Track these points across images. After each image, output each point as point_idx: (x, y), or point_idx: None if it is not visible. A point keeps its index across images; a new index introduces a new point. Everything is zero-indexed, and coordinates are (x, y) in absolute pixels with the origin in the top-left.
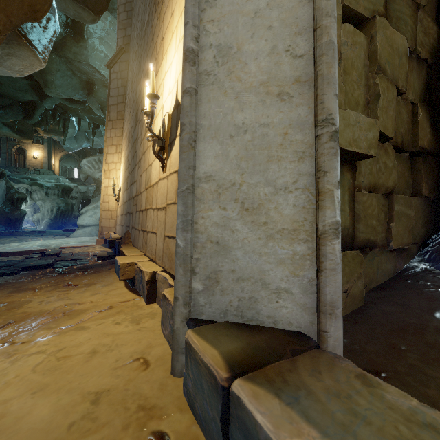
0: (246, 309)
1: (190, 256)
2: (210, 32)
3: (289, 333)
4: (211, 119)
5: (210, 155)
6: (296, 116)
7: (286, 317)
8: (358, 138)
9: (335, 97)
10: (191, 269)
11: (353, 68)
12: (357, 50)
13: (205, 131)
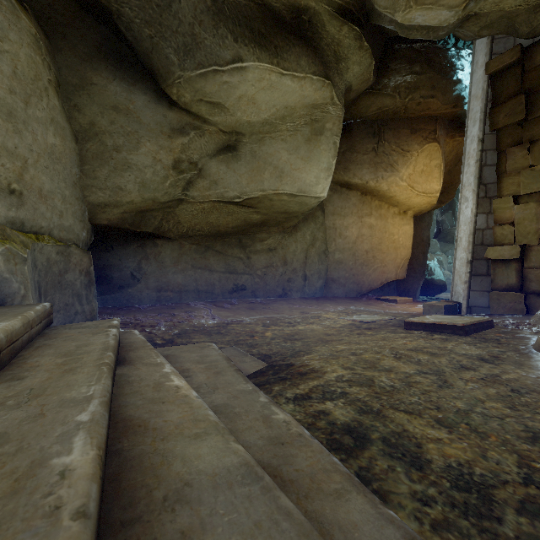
0: (457, 298)
1: (452, 287)
2: (459, 234)
3: (459, 302)
4: (457, 256)
5: (457, 264)
6: (466, 257)
7: (461, 300)
8: (503, 254)
9: (468, 254)
10: (452, 290)
11: (525, 220)
12: (528, 211)
13: (457, 258)
